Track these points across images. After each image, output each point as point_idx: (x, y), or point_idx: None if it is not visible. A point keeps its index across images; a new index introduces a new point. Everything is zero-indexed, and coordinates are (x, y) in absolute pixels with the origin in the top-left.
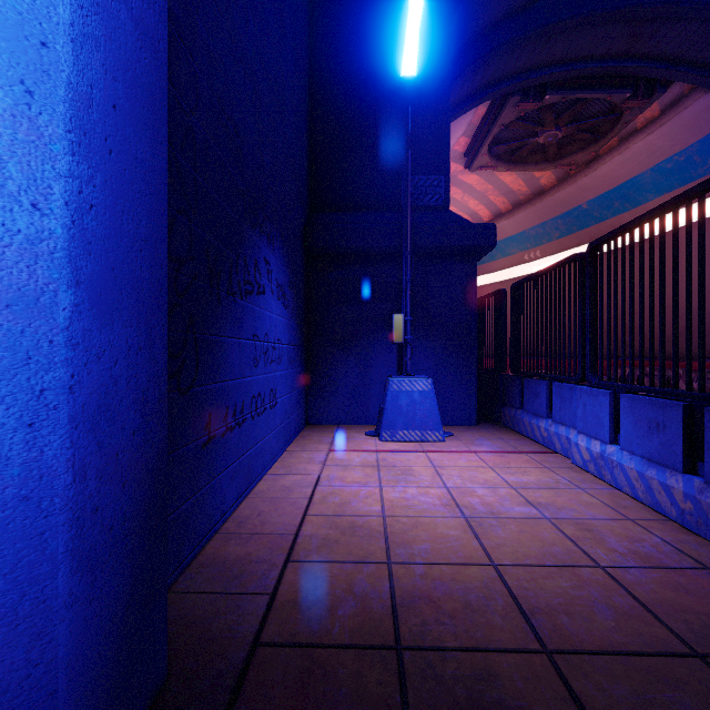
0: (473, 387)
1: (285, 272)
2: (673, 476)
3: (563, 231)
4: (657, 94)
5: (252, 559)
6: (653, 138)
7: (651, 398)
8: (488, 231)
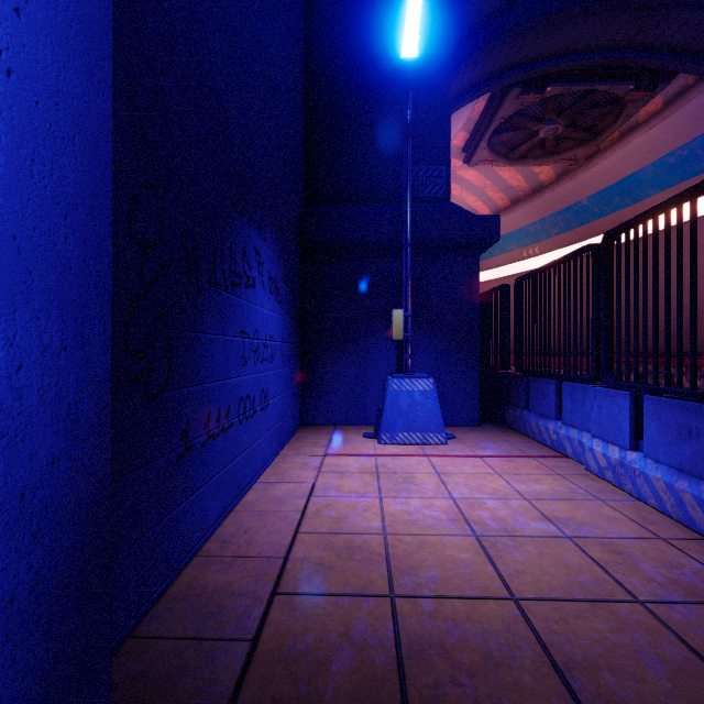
0: (475, 386)
1: (278, 265)
2: None
3: (562, 227)
4: (661, 86)
5: (233, 591)
6: (656, 131)
7: (682, 402)
8: (492, 223)
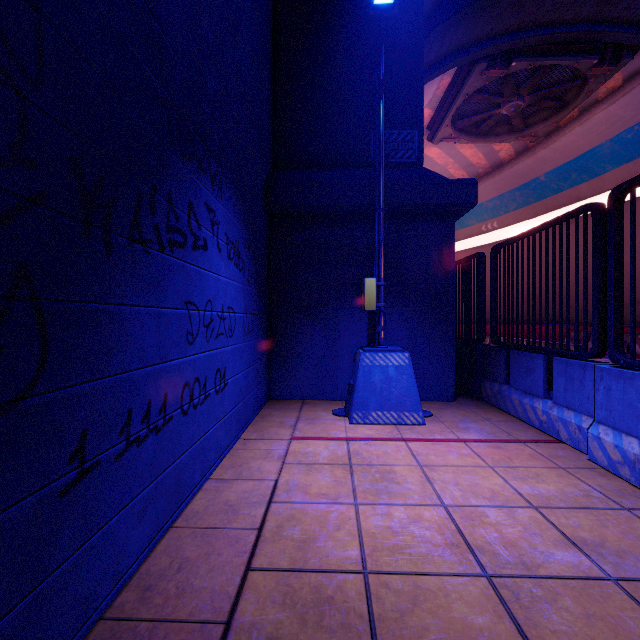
0: (450, 359)
1: (240, 228)
2: None
3: (520, 202)
4: (624, 61)
5: None
6: (615, 108)
7: None
8: (469, 187)
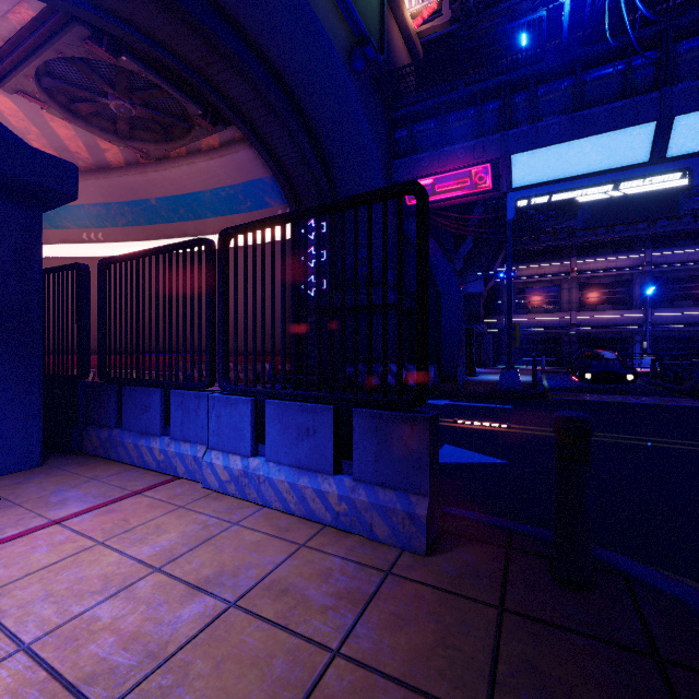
0: (35, 407)
1: None
2: (326, 480)
3: (130, 219)
4: (221, 127)
5: None
6: (214, 164)
7: (301, 404)
8: (66, 171)
